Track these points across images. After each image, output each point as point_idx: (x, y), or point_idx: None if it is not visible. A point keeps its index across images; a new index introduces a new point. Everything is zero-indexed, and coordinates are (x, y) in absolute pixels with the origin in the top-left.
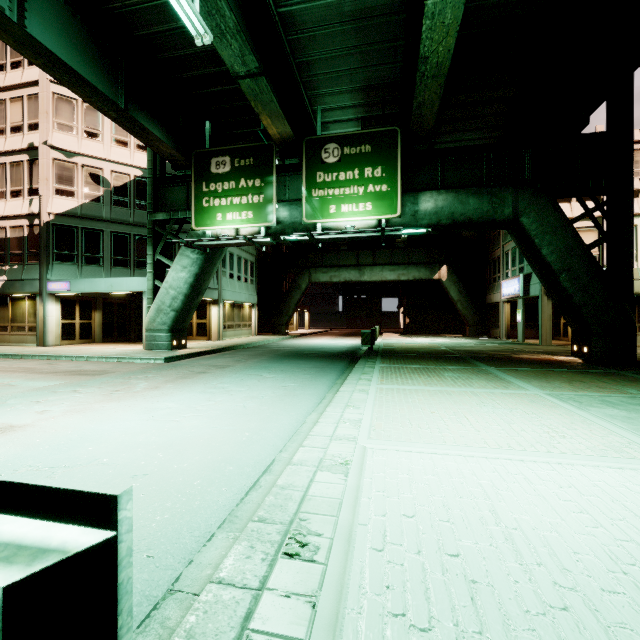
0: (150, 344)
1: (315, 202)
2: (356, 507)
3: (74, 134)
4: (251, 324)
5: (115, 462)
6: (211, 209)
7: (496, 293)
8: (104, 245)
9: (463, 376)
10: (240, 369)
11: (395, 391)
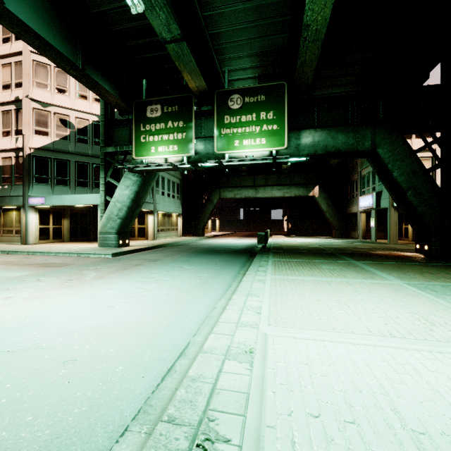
0: (102, 243)
1: (223, 138)
2: (262, 403)
3: (48, 90)
4: (177, 228)
5: (52, 347)
6: (147, 144)
7: (355, 206)
8: (70, 171)
9: (337, 268)
10: (167, 262)
11: (286, 281)
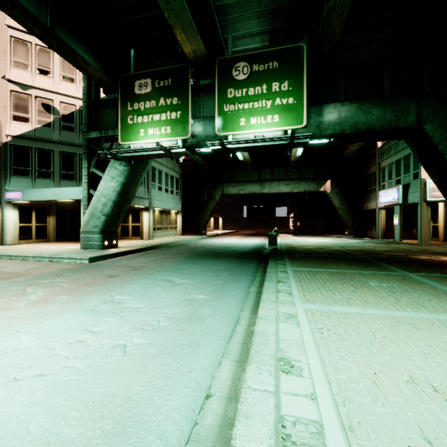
0: (85, 244)
1: (226, 116)
2: None
3: (28, 71)
4: (176, 226)
5: None
6: (135, 126)
7: (372, 202)
8: (54, 162)
9: (395, 287)
10: (152, 272)
11: (334, 319)
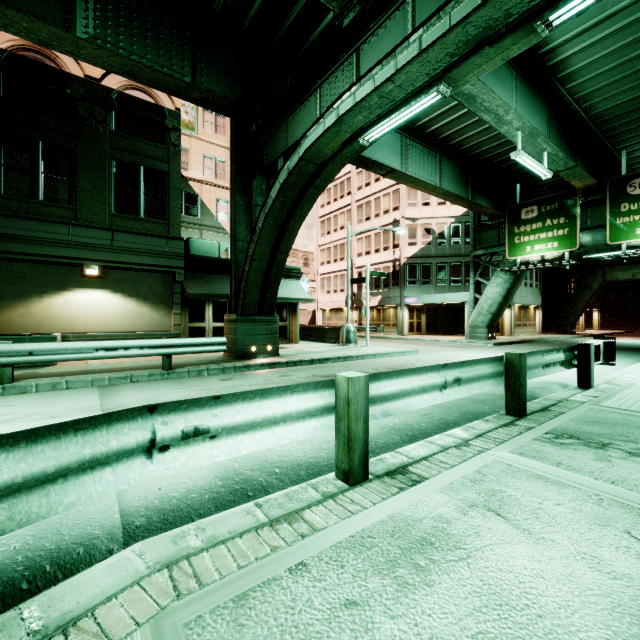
0: (473, 335)
1: (619, 228)
2: None
3: (416, 207)
4: (535, 323)
5: None
6: (521, 244)
7: None
8: (432, 272)
9: None
10: None
11: None
